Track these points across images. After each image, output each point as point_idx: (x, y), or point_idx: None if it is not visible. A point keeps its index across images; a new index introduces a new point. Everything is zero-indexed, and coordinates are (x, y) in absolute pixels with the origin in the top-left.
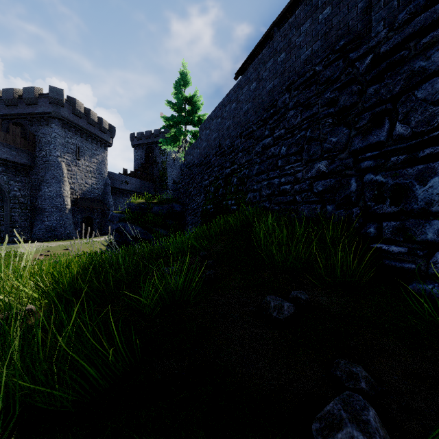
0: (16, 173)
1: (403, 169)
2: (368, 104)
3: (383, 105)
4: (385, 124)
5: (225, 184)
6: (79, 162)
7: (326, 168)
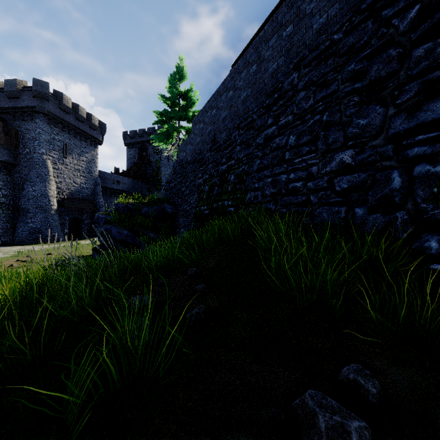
0: None
1: None
2: (416, 70)
3: (439, 69)
4: None
5: (220, 182)
6: (67, 160)
7: (353, 159)
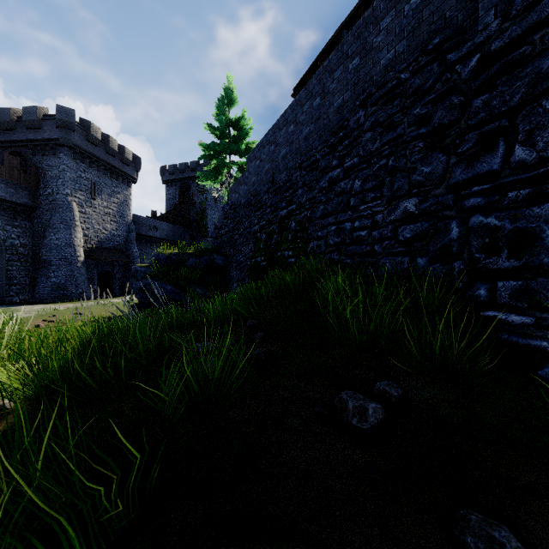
0: (13, 216)
1: (526, 208)
2: (475, 121)
3: (495, 121)
4: (499, 147)
5: (280, 229)
6: (95, 202)
7: (416, 208)
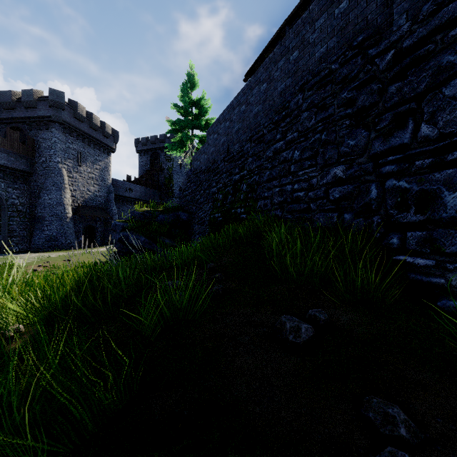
0: (14, 180)
1: (430, 173)
2: (390, 104)
3: (406, 104)
4: (409, 125)
5: (234, 191)
6: (81, 168)
7: (343, 173)
